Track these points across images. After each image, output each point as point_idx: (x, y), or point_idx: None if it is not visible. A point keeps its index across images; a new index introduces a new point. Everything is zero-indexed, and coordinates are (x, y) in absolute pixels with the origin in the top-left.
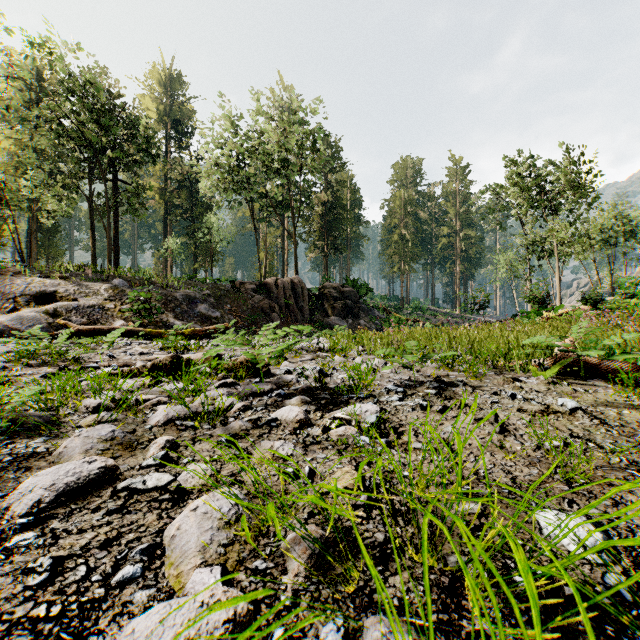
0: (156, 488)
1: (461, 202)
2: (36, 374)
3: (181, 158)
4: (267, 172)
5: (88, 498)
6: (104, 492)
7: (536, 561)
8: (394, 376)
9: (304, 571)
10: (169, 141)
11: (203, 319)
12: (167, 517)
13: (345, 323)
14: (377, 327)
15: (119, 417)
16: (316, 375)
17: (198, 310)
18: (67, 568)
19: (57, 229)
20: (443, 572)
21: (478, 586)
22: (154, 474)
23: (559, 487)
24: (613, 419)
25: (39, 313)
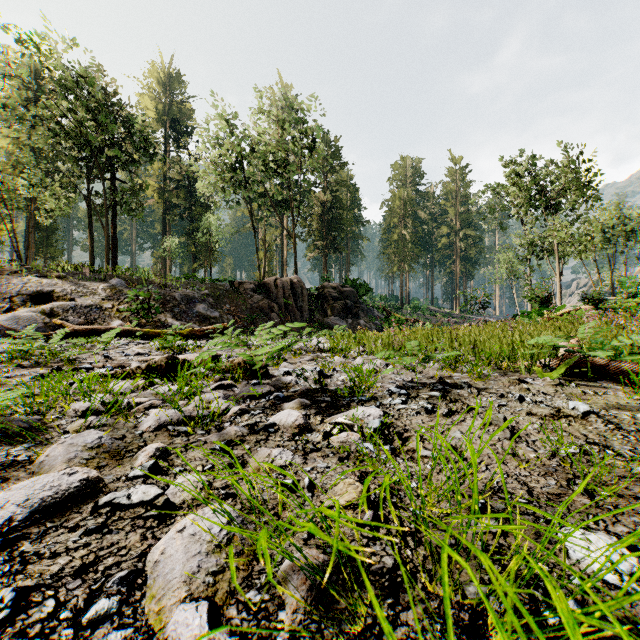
0: (141, 503)
1: (461, 202)
2: (28, 375)
3: (180, 157)
4: (266, 171)
5: (66, 514)
6: (85, 507)
7: (566, 591)
8: (396, 377)
9: (304, 606)
10: (168, 140)
11: (202, 319)
12: (152, 537)
13: (345, 323)
14: (377, 327)
15: (109, 422)
16: (316, 376)
17: (197, 310)
18: (33, 602)
19: (55, 229)
20: (462, 605)
21: (504, 625)
22: (140, 487)
23: (581, 501)
24: (628, 423)
25: (35, 313)
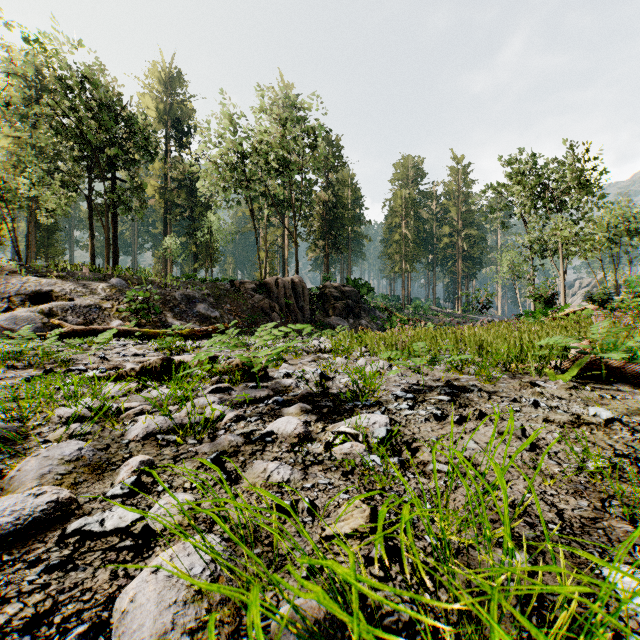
0: (116, 531)
1: (463, 201)
2: (19, 377)
3: (181, 157)
4: (267, 170)
5: (29, 544)
6: (51, 535)
7: None
8: (401, 380)
9: None
10: (169, 140)
11: (202, 319)
12: (124, 575)
13: (346, 323)
14: (378, 327)
15: (94, 429)
16: (317, 379)
17: (197, 310)
18: None
19: (56, 228)
20: None
21: None
22: (117, 509)
23: (621, 527)
24: None
25: (34, 313)
